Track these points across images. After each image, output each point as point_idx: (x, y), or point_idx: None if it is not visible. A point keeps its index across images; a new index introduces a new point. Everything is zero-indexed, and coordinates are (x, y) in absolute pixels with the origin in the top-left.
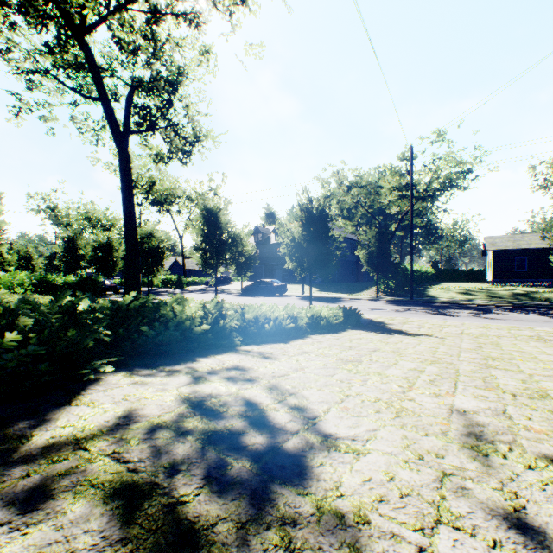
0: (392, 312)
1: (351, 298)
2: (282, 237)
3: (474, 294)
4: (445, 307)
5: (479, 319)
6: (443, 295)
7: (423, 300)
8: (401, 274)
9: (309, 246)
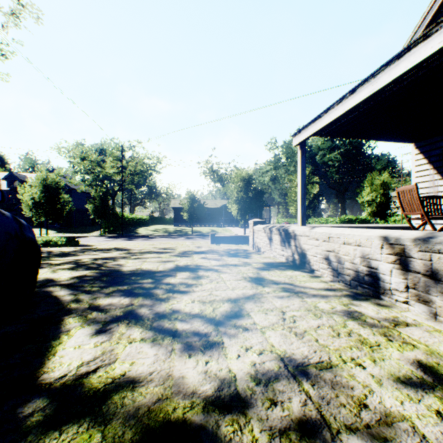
0: (104, 241)
1: (83, 236)
2: (24, 195)
3: (159, 231)
4: (137, 237)
5: (143, 241)
6: (144, 232)
7: (129, 235)
8: (120, 220)
9: (46, 203)
